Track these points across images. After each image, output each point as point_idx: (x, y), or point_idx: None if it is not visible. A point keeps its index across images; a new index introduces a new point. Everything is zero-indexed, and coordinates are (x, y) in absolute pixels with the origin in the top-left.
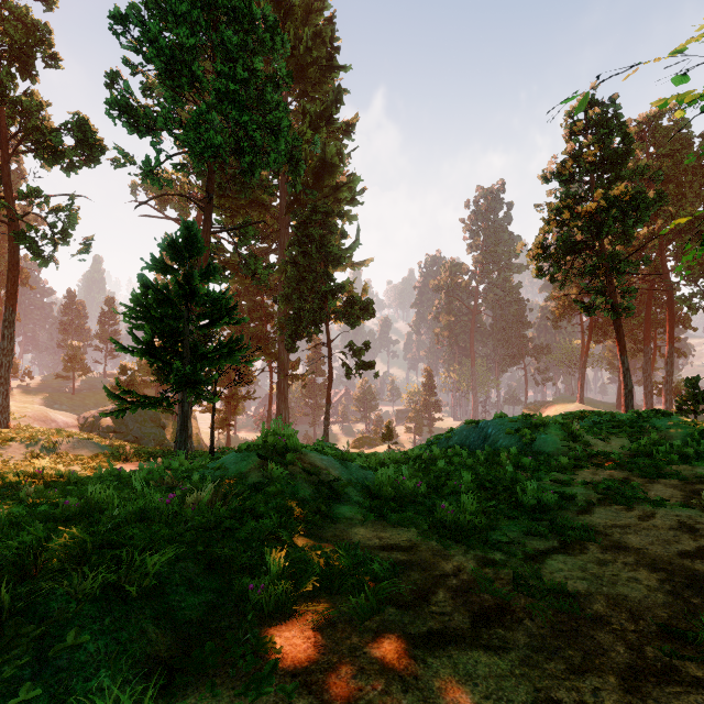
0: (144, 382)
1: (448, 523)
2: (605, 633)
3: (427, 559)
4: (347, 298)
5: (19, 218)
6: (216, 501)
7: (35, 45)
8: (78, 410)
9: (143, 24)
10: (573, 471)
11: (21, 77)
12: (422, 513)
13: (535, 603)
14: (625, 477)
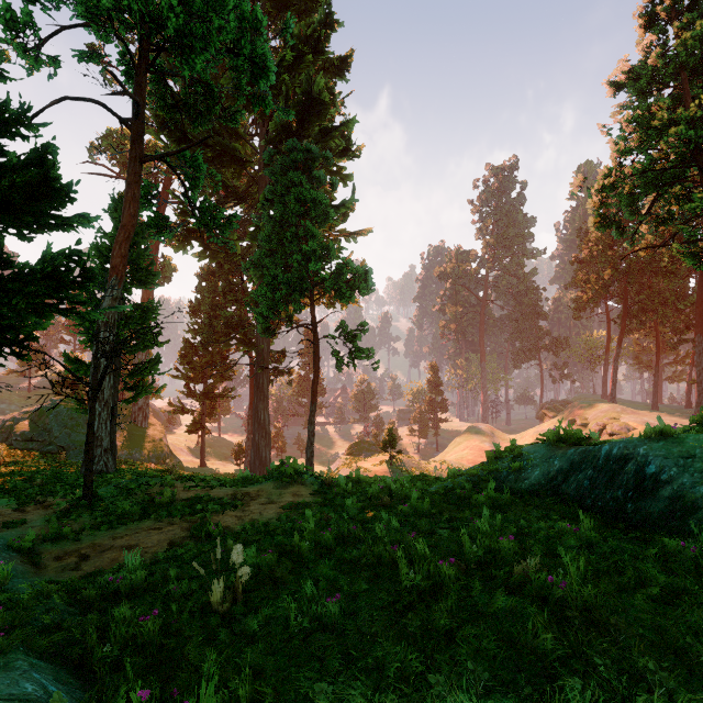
0: None
1: None
2: None
3: None
4: (336, 263)
5: None
6: None
7: None
8: None
9: None
10: None
11: None
12: None
13: None
14: None
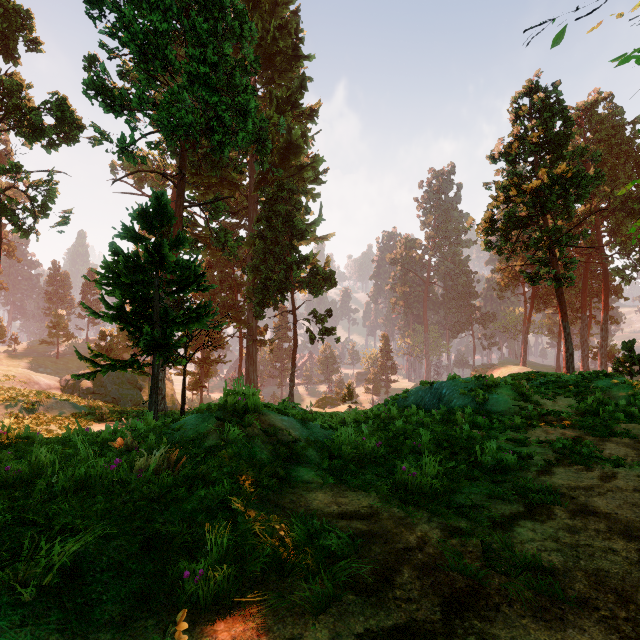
0: (123, 347)
1: (409, 486)
2: (595, 622)
3: (389, 529)
4: (310, 269)
5: (0, 191)
6: (168, 465)
7: (17, 29)
8: (62, 373)
9: (118, 10)
10: (526, 430)
11: (4, 60)
12: (383, 474)
13: (510, 583)
14: (577, 436)
